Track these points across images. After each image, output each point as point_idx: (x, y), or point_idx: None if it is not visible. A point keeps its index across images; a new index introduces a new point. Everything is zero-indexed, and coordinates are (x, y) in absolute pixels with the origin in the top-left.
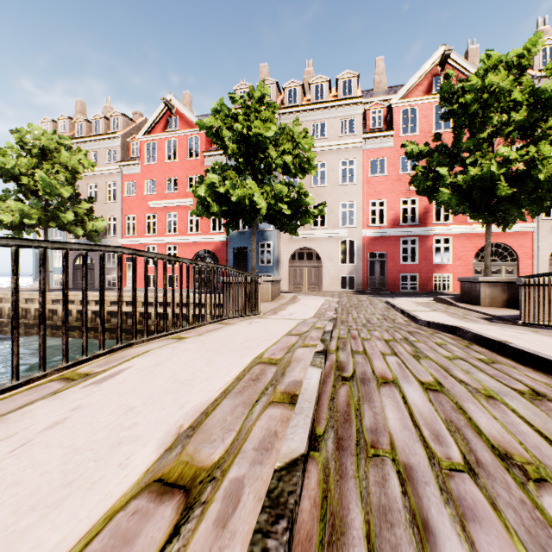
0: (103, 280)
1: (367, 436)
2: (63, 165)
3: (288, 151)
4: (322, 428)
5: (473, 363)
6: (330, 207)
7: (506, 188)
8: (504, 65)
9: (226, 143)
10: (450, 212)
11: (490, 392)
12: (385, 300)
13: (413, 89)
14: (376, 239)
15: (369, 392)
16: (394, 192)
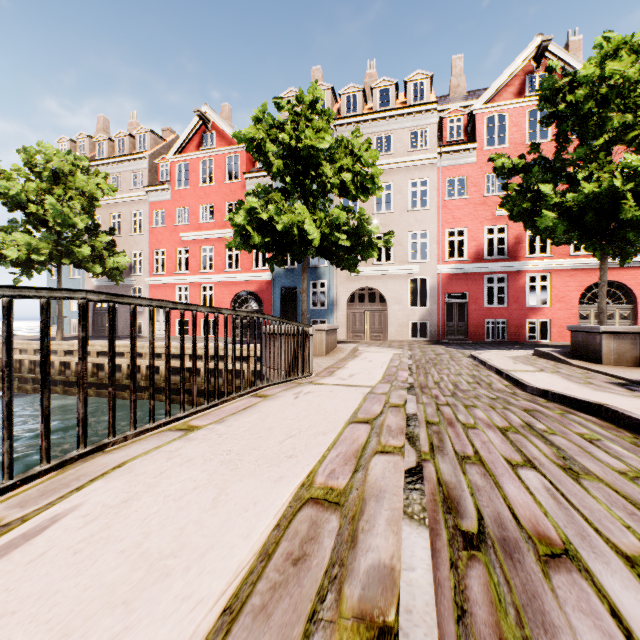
0: (48, 347)
1: None
2: (79, 190)
3: (347, 167)
4: None
5: None
6: (398, 238)
7: (634, 209)
8: (627, 50)
9: (270, 159)
10: (550, 242)
11: None
12: (469, 353)
13: (501, 91)
14: (454, 276)
15: (532, 588)
16: (477, 219)
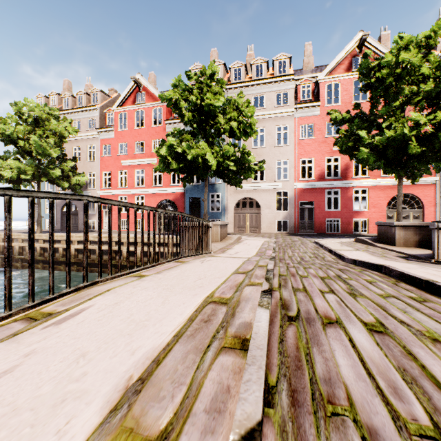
0: (70, 225)
1: (322, 388)
2: (52, 131)
3: (234, 118)
4: (274, 376)
5: (407, 302)
6: (268, 164)
7: (417, 147)
8: (414, 45)
9: (183, 112)
10: (367, 168)
11: (434, 335)
12: (313, 240)
13: (336, 67)
14: (305, 190)
15: (316, 333)
16: (320, 152)
